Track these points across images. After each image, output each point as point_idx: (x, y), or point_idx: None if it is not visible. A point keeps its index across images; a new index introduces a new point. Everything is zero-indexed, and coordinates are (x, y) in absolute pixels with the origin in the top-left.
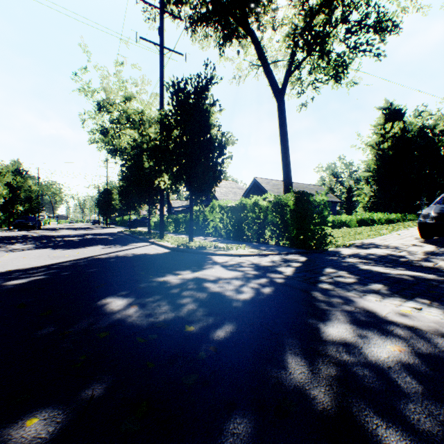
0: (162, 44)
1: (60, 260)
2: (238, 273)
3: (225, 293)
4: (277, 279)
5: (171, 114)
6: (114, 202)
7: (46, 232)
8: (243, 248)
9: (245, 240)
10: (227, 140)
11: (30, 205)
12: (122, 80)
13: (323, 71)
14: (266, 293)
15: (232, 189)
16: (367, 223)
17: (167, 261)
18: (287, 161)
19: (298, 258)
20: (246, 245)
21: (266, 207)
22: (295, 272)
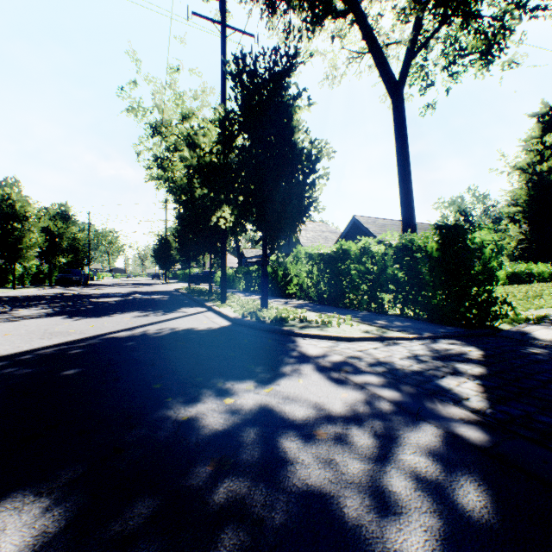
0: (224, 21)
1: (50, 341)
2: (357, 396)
3: (340, 502)
4: (466, 431)
5: (234, 113)
6: (174, 251)
7: (89, 290)
8: (348, 322)
9: (347, 306)
10: (319, 151)
11: (77, 256)
12: (178, 93)
13: (460, 55)
14: (477, 521)
15: (321, 233)
16: (522, 279)
17: (217, 351)
18: (408, 186)
19: (464, 350)
20: (351, 315)
21: (383, 255)
22: (492, 398)
